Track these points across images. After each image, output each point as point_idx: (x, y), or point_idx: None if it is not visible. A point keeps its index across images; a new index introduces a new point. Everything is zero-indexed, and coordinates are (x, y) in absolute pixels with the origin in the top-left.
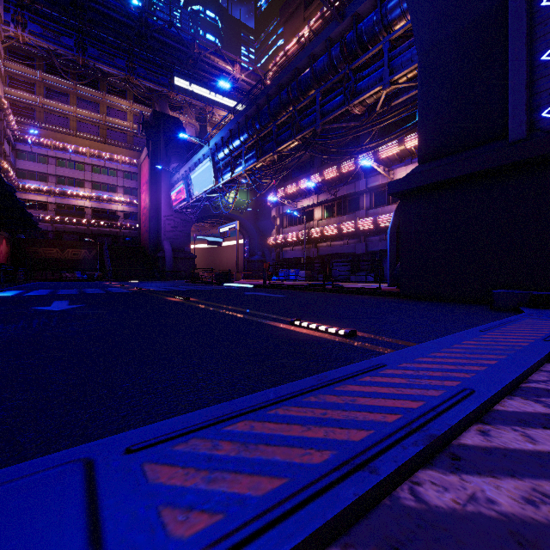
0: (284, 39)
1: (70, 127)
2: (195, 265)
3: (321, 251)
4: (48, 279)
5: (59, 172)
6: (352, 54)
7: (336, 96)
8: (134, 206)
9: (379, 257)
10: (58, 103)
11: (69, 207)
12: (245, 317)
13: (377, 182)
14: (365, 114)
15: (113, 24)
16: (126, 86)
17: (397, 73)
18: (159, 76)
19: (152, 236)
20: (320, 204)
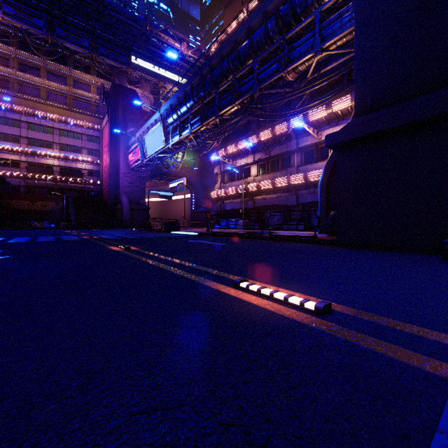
0: (224, 22)
1: (40, 97)
2: (149, 215)
3: (257, 203)
4: (18, 228)
5: (30, 135)
6: (286, 25)
7: (271, 65)
8: (97, 165)
9: (308, 208)
10: (30, 76)
11: (39, 165)
12: (180, 274)
13: (307, 142)
14: (297, 81)
15: (73, 1)
16: (90, 63)
17: (328, 40)
18: (118, 55)
19: (112, 191)
20: (256, 162)
